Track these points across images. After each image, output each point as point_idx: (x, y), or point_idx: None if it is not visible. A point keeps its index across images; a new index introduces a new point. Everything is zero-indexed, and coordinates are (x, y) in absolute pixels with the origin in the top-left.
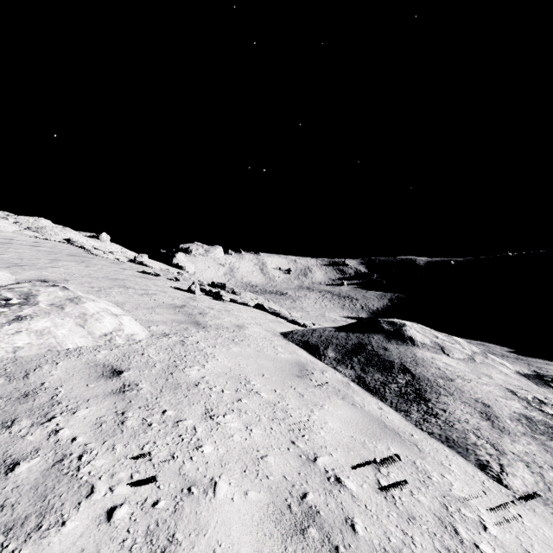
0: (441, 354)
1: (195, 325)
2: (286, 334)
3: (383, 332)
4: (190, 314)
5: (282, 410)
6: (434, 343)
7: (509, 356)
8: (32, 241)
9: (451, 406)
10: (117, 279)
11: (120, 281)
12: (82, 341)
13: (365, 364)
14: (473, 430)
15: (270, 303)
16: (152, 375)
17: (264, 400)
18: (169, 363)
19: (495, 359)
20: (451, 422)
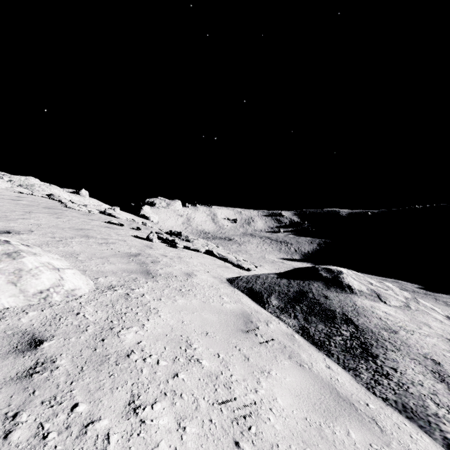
0: (379, 302)
1: (145, 274)
2: (232, 281)
3: (322, 279)
4: (143, 263)
5: (224, 386)
6: (370, 290)
7: (419, 292)
8: (15, 196)
9: (401, 364)
10: (82, 229)
11: (85, 231)
12: (11, 301)
13: (308, 313)
14: (431, 396)
15: (219, 249)
16: (78, 344)
17: (205, 371)
18: (105, 324)
19: (426, 305)
20: (404, 384)
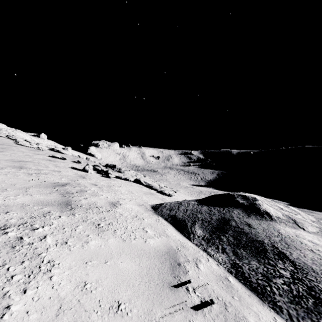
0: (299, 229)
1: (63, 206)
2: (156, 208)
3: (240, 206)
4: (67, 193)
5: None
6: (286, 216)
7: None
8: None
9: None
10: (20, 161)
11: (22, 162)
12: None
13: (236, 245)
14: None
15: (146, 178)
16: None
17: None
18: None
19: None
20: None
